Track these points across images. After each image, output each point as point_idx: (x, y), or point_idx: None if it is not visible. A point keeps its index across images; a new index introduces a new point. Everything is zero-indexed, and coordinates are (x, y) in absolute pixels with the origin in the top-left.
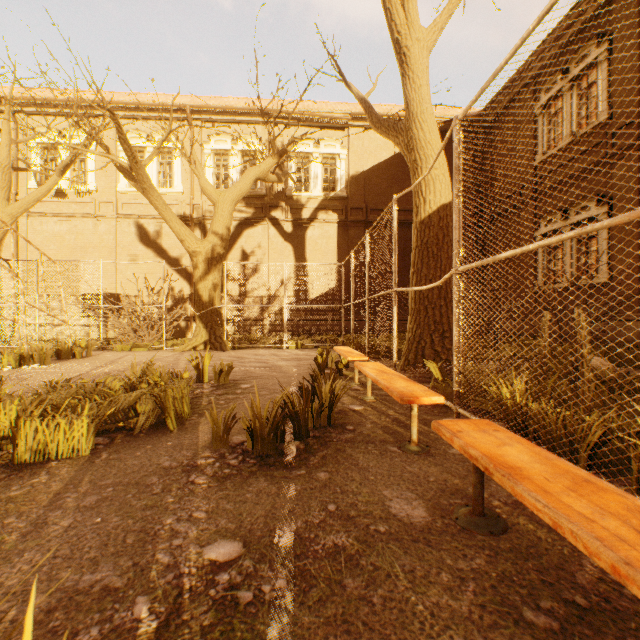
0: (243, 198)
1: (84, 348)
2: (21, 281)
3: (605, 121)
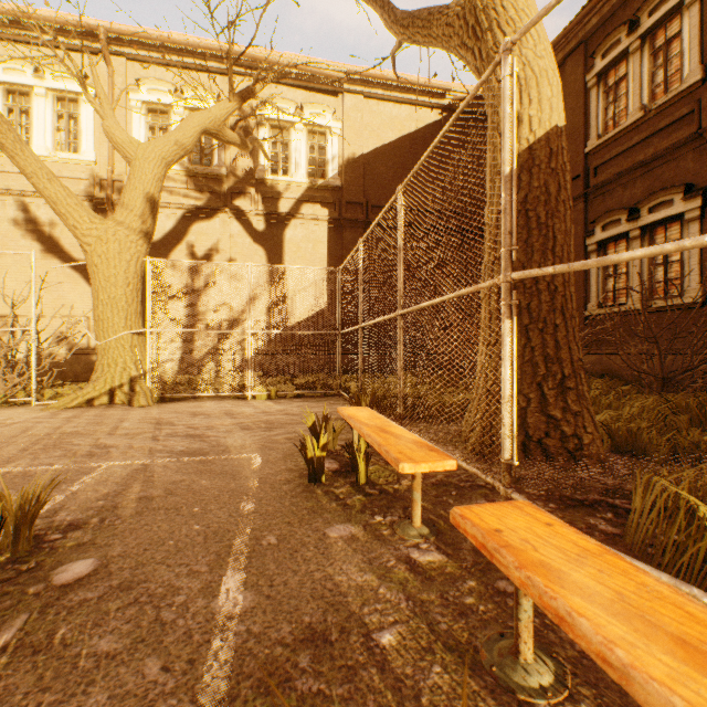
0: (192, 177)
1: None
2: None
3: (696, 84)
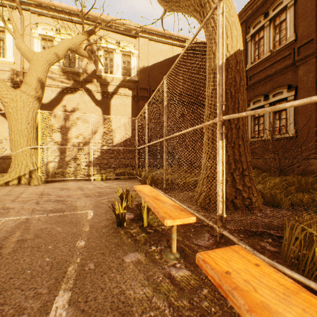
0: (65, 73)
1: None
2: None
3: (292, 41)
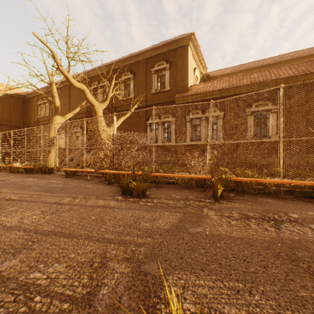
0: None
1: None
2: None
3: (49, 116)
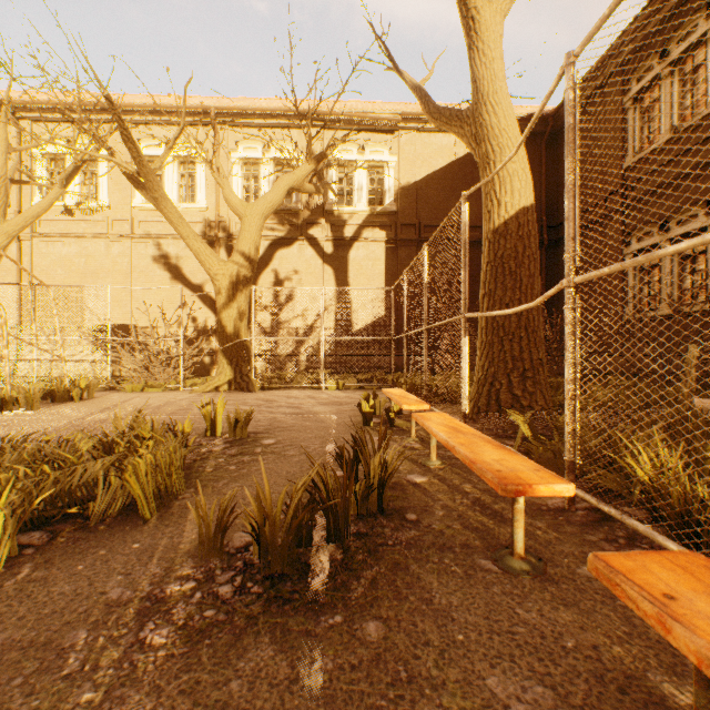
0: (276, 214)
1: (85, 389)
2: (3, 308)
3: None
